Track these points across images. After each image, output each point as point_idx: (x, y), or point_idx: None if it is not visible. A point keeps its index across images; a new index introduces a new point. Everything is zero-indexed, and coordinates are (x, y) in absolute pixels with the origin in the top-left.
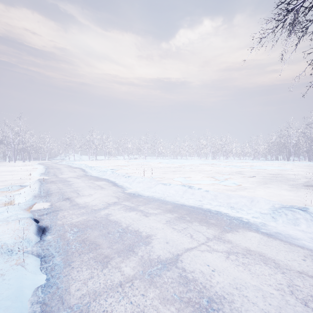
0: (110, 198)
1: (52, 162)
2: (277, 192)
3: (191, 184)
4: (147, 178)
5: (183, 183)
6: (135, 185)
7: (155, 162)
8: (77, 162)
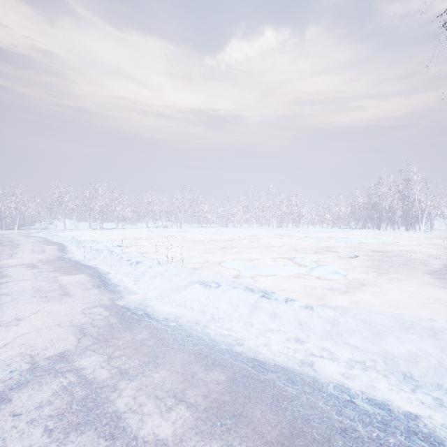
0: (60, 334)
1: (20, 233)
2: (419, 291)
3: (258, 275)
4: (173, 267)
5: (242, 273)
6: (145, 282)
7: (194, 232)
8: (67, 233)
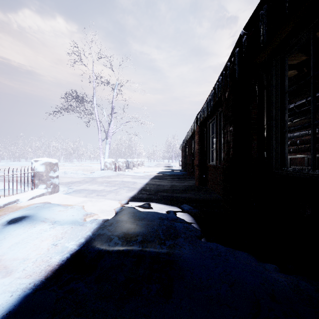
0: None
1: None
2: None
3: None
4: None
5: None
6: None
7: None
8: None
